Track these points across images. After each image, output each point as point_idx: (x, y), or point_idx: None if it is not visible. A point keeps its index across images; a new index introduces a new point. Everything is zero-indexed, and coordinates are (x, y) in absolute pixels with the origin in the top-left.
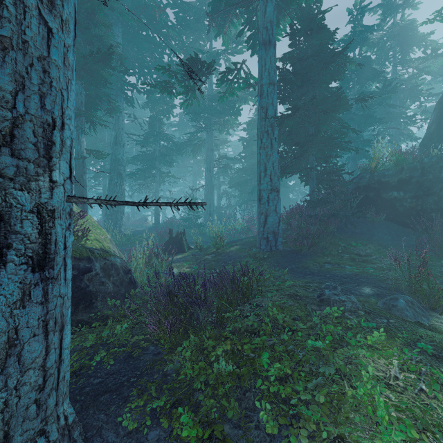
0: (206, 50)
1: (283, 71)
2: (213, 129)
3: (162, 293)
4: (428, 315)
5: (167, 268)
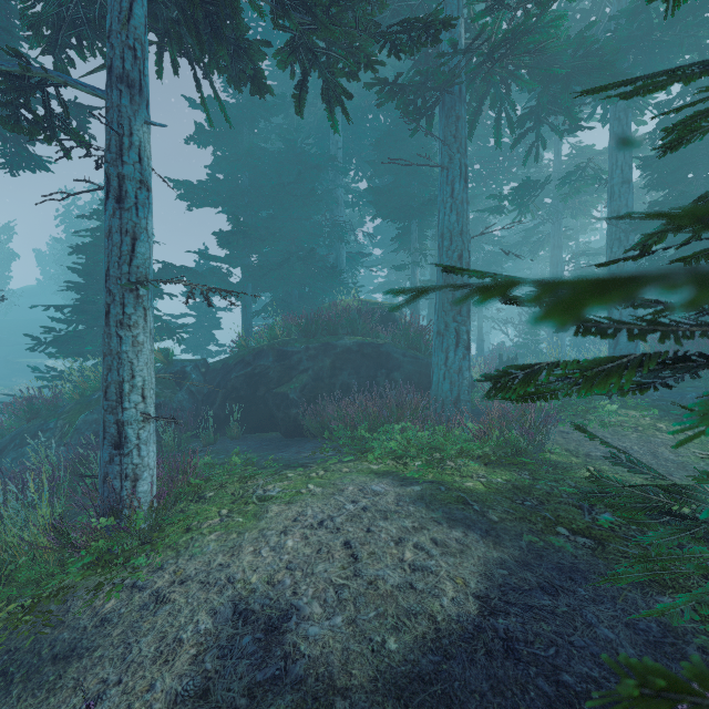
0: None
1: (646, 159)
2: (562, 218)
3: None
4: None
5: None
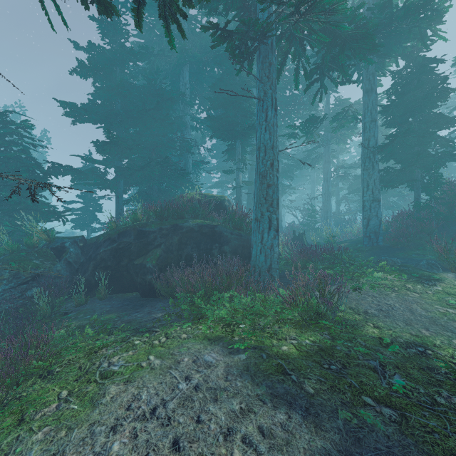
0: None
1: (385, 107)
2: (330, 144)
3: (297, 252)
4: (444, 271)
5: None
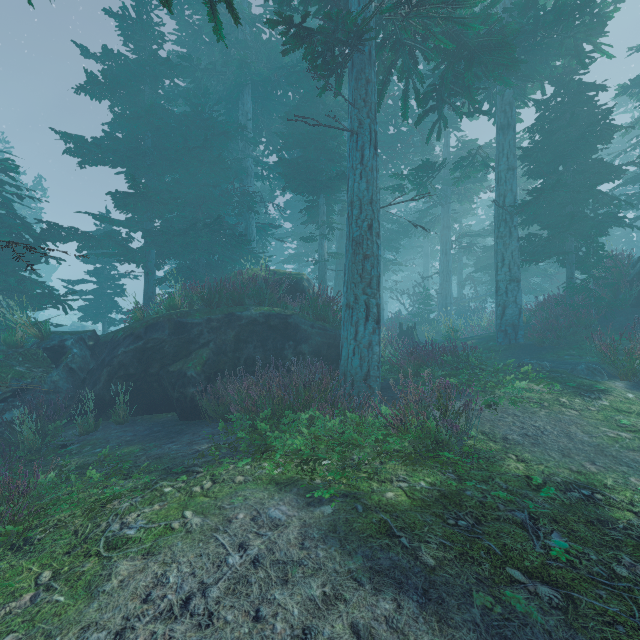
0: None
1: (527, 150)
2: (450, 202)
3: (406, 353)
4: (610, 379)
5: None
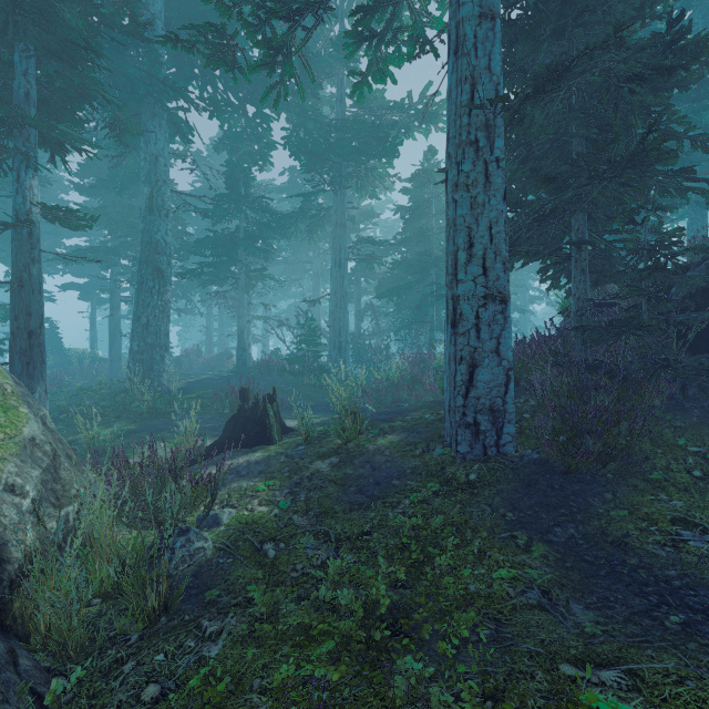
0: (333, 39)
1: None
2: (346, 186)
3: None
4: None
5: (205, 512)
